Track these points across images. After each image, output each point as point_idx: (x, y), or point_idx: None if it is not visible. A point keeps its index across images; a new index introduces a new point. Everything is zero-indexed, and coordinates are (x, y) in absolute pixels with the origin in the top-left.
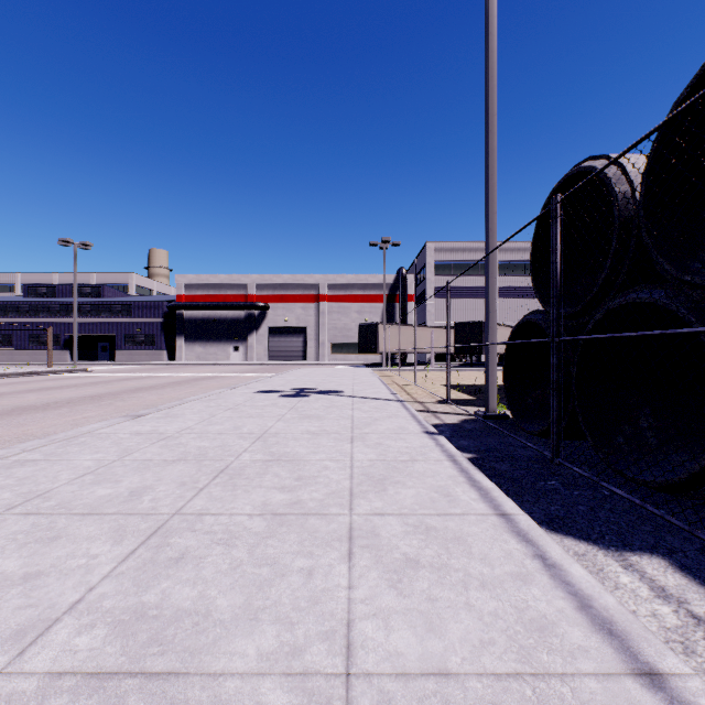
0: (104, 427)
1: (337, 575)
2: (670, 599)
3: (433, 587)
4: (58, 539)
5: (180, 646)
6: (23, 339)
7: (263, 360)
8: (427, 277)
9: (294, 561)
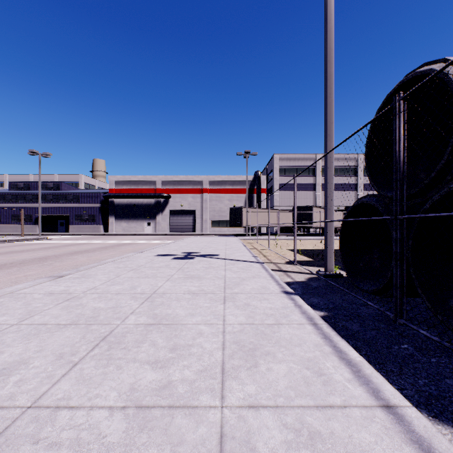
0: (26, 288)
1: None
2: None
3: None
4: None
5: None
6: (8, 218)
7: (167, 232)
8: (275, 177)
9: None
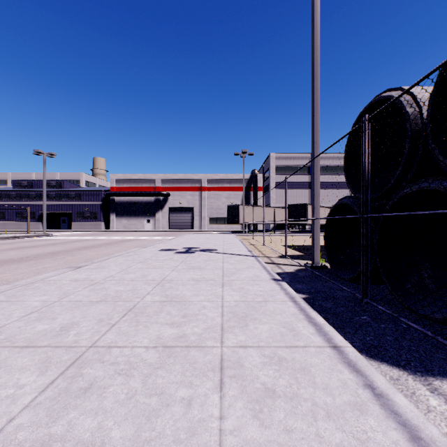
0: (53, 276)
1: (211, 405)
2: None
3: (288, 417)
4: None
5: None
6: (12, 215)
7: (166, 228)
8: (271, 175)
9: (177, 391)
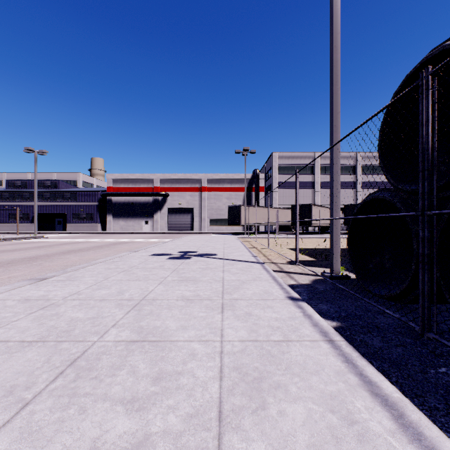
0: (1, 292)
1: None
2: None
3: None
4: None
5: None
6: (5, 216)
7: (165, 230)
8: (273, 175)
9: None
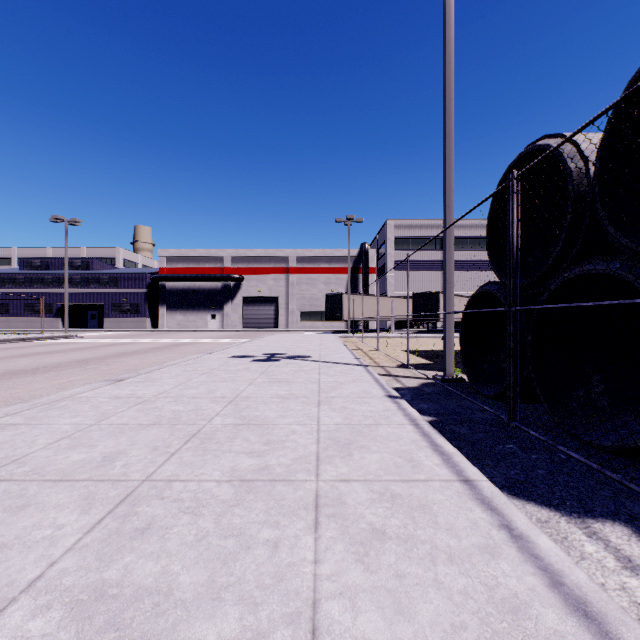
0: (85, 391)
1: (303, 548)
2: (637, 571)
3: (400, 561)
4: (27, 507)
5: (137, 631)
6: (19, 308)
7: (238, 327)
8: (388, 251)
9: (260, 531)
